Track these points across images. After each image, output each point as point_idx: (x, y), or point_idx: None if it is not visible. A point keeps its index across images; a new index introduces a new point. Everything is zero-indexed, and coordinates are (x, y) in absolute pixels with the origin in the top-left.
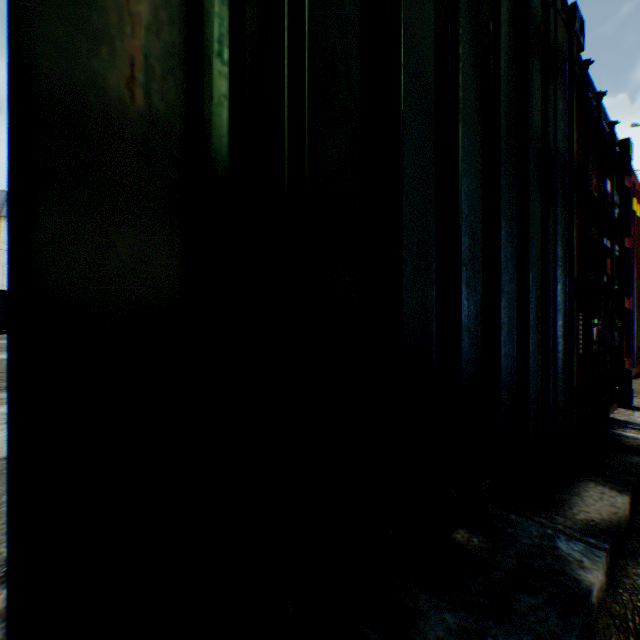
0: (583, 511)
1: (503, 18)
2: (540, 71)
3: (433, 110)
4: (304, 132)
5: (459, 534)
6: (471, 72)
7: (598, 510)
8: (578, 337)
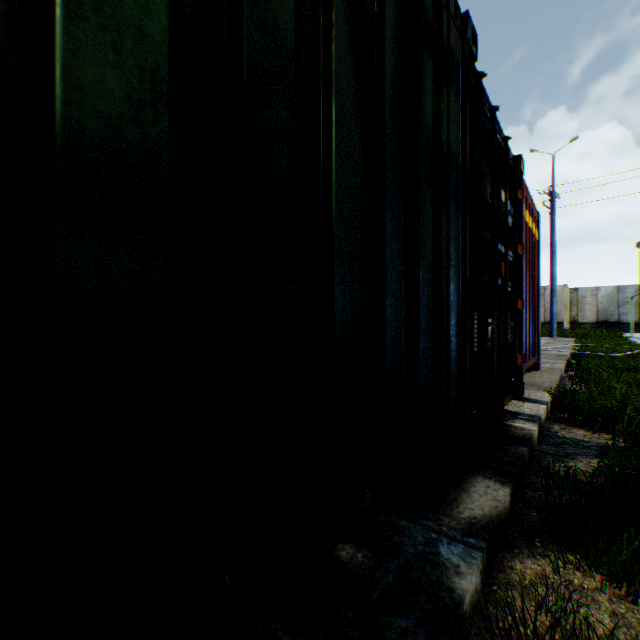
0: (469, 508)
1: (389, 0)
2: (434, 70)
3: (294, 74)
4: (53, 46)
5: (344, 551)
6: (348, 45)
7: (482, 506)
8: (474, 336)
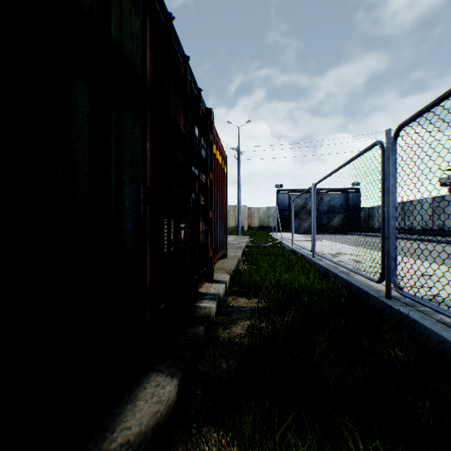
0: (126, 428)
1: None
2: None
3: None
4: None
5: None
6: None
7: (143, 417)
8: (164, 238)
